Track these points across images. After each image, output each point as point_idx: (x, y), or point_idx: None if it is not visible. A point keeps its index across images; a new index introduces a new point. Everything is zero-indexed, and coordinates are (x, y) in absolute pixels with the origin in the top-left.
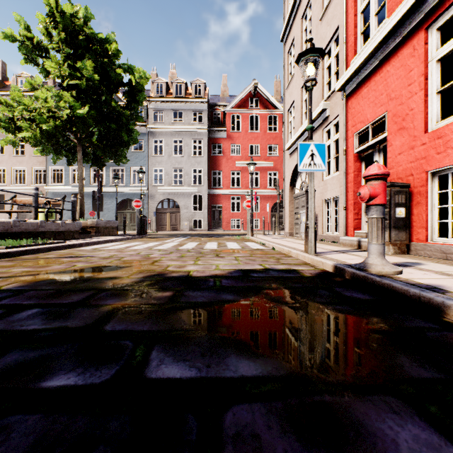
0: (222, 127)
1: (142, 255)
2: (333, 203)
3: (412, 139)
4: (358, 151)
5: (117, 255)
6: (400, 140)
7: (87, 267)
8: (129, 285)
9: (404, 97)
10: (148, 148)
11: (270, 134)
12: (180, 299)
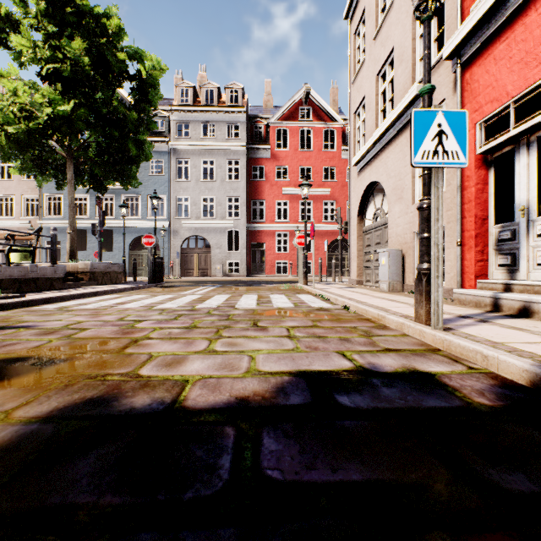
0: (265, 144)
1: (124, 323)
2: None
3: None
4: (485, 149)
5: (80, 323)
6: None
7: None
8: None
9: None
10: (171, 171)
11: (325, 153)
12: None
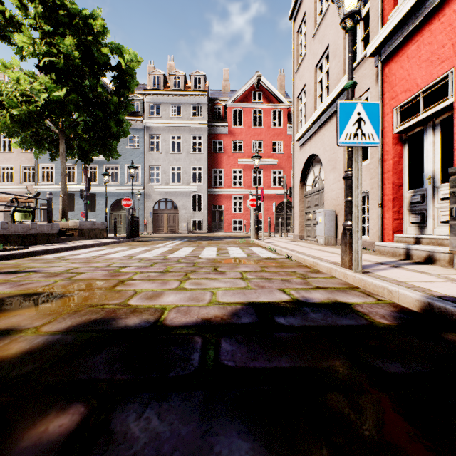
0: (223, 122)
1: (111, 268)
2: None
3: None
4: (400, 130)
5: (76, 268)
6: None
7: None
8: (6, 367)
9: None
10: (145, 145)
11: (274, 129)
12: None
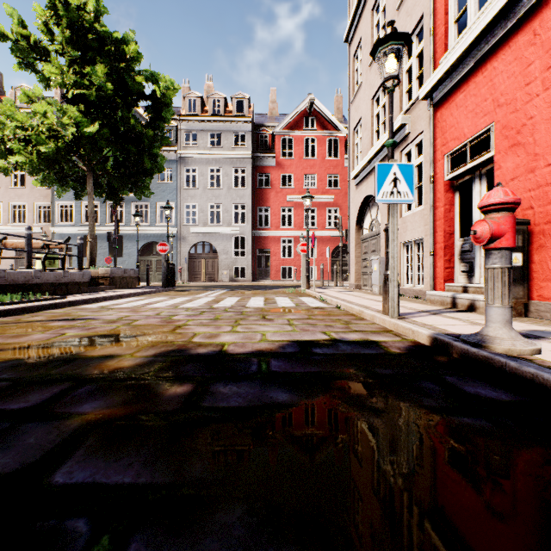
0: (270, 153)
1: (163, 316)
2: (414, 247)
3: (531, 159)
4: (451, 177)
5: (128, 316)
6: (513, 161)
7: (79, 337)
8: (129, 371)
9: (519, 101)
10: (179, 179)
11: (329, 161)
12: (202, 402)
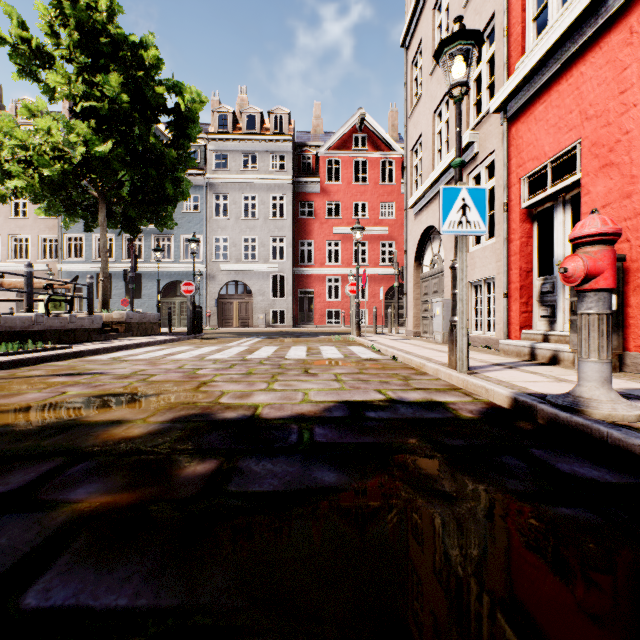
0: (314, 177)
1: (185, 370)
2: (484, 287)
3: (627, 182)
4: (528, 204)
5: (144, 370)
6: (604, 184)
7: (82, 397)
8: (139, 442)
9: (612, 113)
10: (207, 208)
11: (383, 187)
12: (227, 484)
